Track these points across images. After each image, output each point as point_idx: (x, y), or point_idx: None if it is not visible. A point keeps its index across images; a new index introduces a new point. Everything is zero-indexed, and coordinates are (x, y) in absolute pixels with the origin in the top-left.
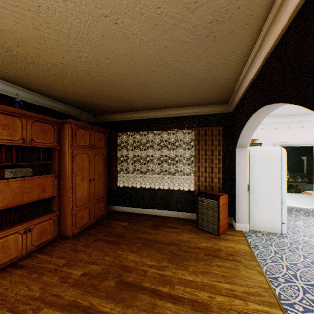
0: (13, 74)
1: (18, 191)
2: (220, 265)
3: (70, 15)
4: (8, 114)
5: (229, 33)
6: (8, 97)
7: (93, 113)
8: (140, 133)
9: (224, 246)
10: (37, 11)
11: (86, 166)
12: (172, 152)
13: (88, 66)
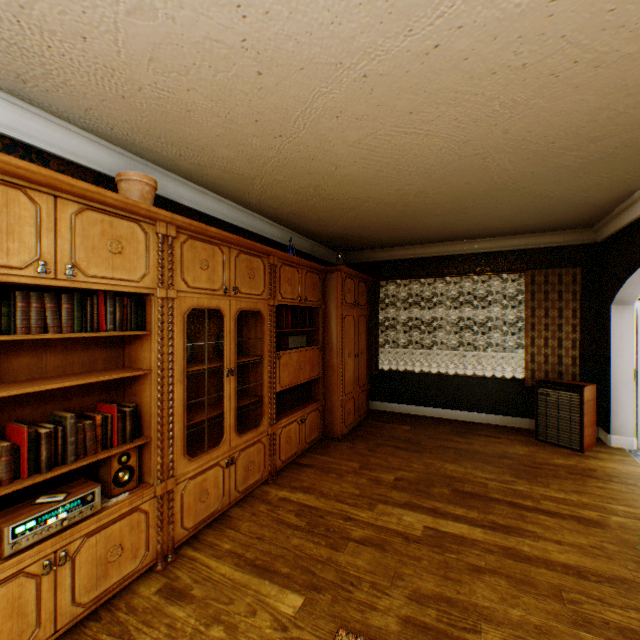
0: (288, 212)
1: (296, 366)
2: (600, 486)
3: (433, 158)
4: (290, 265)
5: (638, 154)
6: (264, 240)
7: (340, 250)
8: (418, 280)
9: (597, 465)
10: (399, 158)
11: (351, 335)
12: (478, 312)
13: (399, 198)
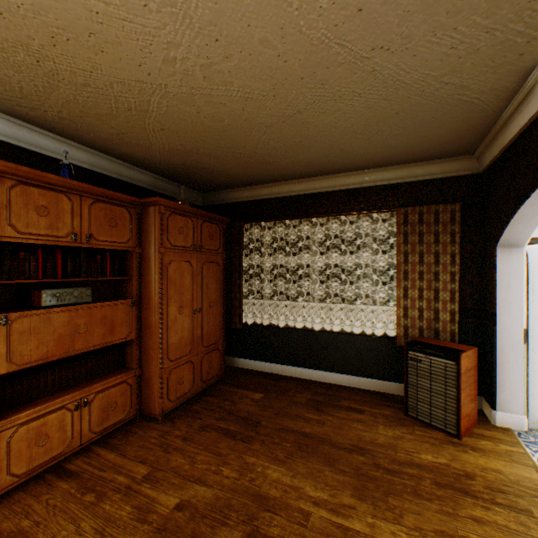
0: (57, 115)
1: (66, 330)
2: (478, 518)
3: None
4: (47, 187)
5: None
6: (53, 161)
7: (200, 188)
8: (284, 222)
9: (477, 465)
10: None
11: (187, 285)
12: (348, 258)
13: (188, 84)
